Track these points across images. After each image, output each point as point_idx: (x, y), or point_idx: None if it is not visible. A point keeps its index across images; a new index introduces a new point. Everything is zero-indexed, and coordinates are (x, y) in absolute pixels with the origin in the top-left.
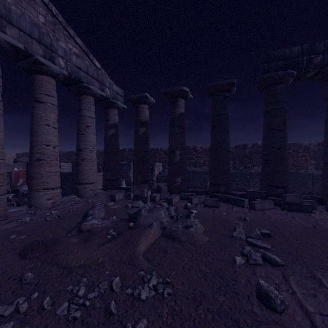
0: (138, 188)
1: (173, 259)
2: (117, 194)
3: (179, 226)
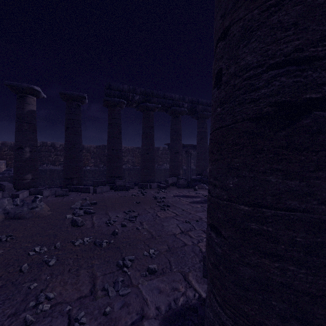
0: None
1: (17, 227)
2: None
3: (25, 209)
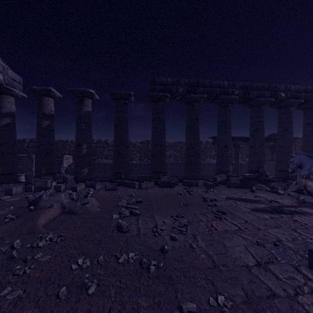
0: (40, 180)
1: (69, 224)
2: (15, 187)
3: (78, 204)
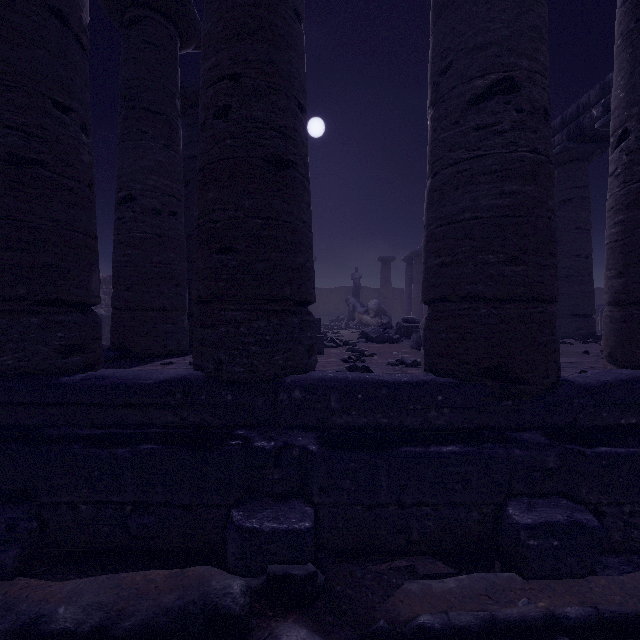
0: None
1: None
2: None
3: None
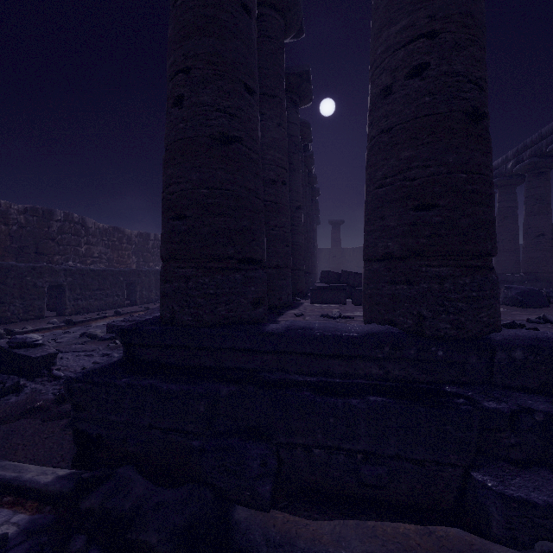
0: None
1: None
2: None
3: None
